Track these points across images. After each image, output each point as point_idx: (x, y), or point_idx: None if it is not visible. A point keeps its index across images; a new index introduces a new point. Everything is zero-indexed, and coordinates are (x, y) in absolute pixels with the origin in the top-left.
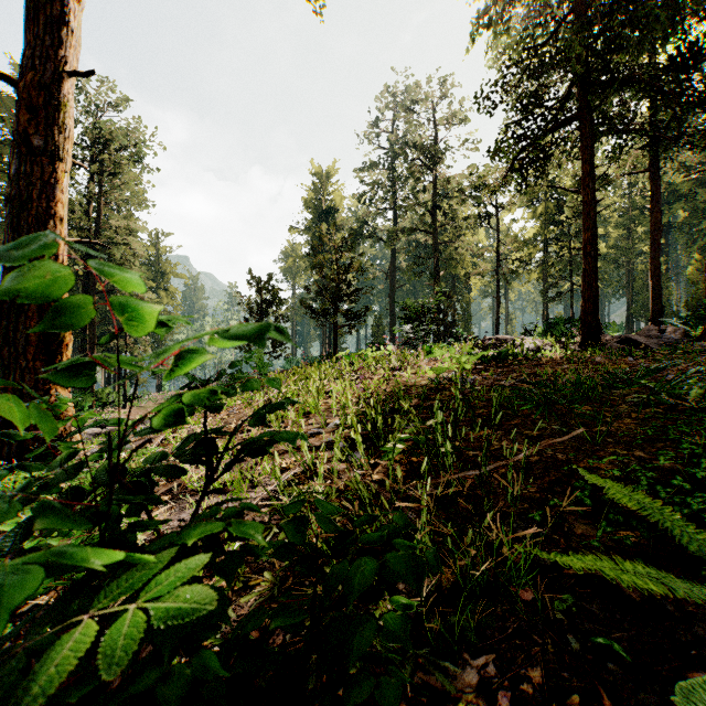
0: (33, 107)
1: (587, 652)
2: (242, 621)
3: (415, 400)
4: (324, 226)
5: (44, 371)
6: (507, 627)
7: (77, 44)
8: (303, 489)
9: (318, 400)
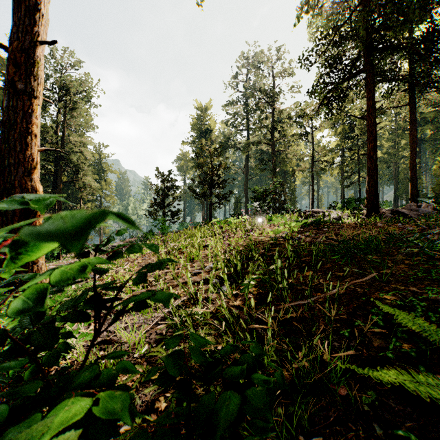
0: (18, 64)
1: (388, 437)
2: (135, 432)
3: (261, 251)
4: (204, 140)
5: None
6: (330, 415)
7: (46, 24)
8: (189, 311)
9: (199, 251)
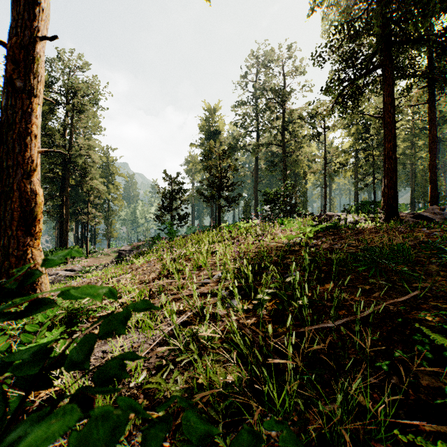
0: (16, 61)
1: None
2: None
3: (274, 259)
4: (212, 142)
5: (23, 237)
6: None
7: (47, 19)
8: (194, 329)
9: (207, 258)
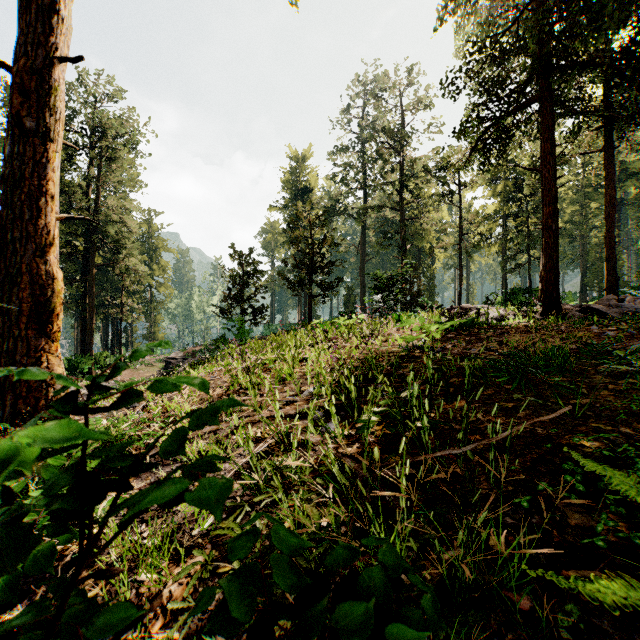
0: (26, 91)
1: None
2: None
3: (387, 368)
4: (300, 204)
5: (36, 339)
6: None
7: (68, 33)
8: (277, 461)
9: (293, 368)
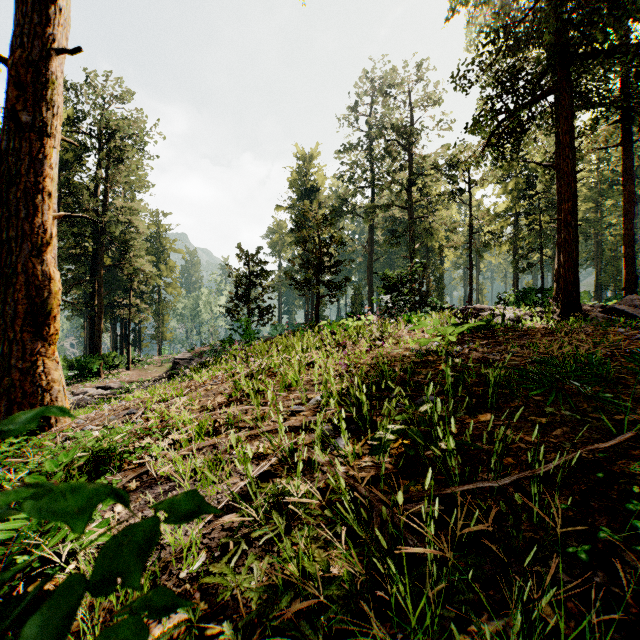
0: (22, 84)
1: None
2: None
3: (399, 375)
4: (307, 203)
5: (32, 342)
6: None
7: (66, 24)
8: (280, 483)
9: (299, 374)
